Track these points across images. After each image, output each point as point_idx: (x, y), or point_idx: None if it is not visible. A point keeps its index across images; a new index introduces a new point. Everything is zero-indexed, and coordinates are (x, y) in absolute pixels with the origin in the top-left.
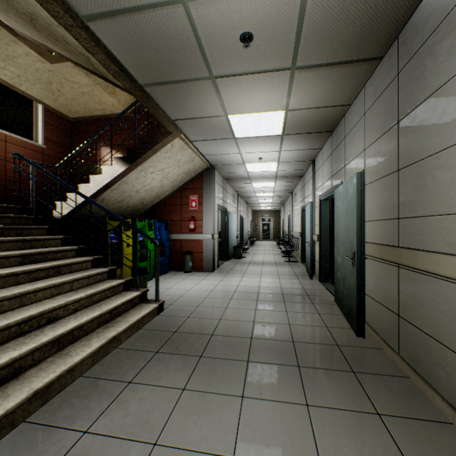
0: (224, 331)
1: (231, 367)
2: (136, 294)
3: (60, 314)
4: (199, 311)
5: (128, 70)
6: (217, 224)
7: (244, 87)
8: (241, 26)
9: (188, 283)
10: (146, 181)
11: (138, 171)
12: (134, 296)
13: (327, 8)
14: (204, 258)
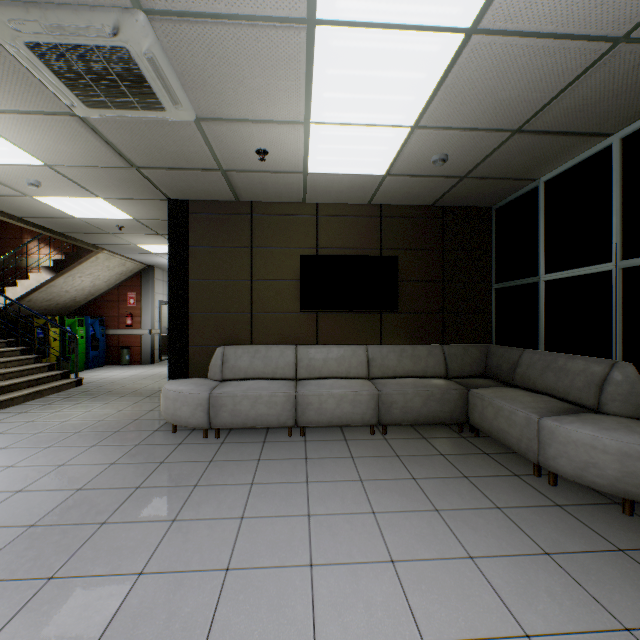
0: (121, 390)
1: (110, 398)
2: (59, 372)
3: (1, 379)
4: (112, 384)
5: (50, 228)
6: (160, 320)
7: (136, 237)
8: (115, 224)
9: (118, 372)
10: (76, 283)
11: (66, 277)
12: (57, 373)
13: (155, 224)
14: (143, 352)
